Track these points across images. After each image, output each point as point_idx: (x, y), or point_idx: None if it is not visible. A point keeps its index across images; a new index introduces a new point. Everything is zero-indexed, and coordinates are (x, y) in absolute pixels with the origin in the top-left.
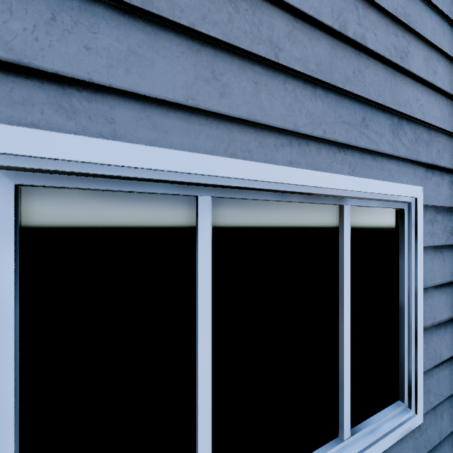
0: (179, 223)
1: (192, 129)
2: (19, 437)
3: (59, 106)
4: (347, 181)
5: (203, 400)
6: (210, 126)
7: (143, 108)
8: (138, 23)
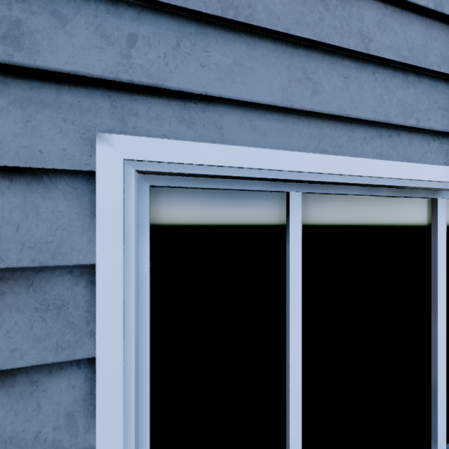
0: (271, 218)
1: (286, 129)
2: (150, 394)
3: (182, 118)
4: (443, 172)
5: (294, 387)
6: (302, 124)
7: (244, 113)
8: (240, 36)
